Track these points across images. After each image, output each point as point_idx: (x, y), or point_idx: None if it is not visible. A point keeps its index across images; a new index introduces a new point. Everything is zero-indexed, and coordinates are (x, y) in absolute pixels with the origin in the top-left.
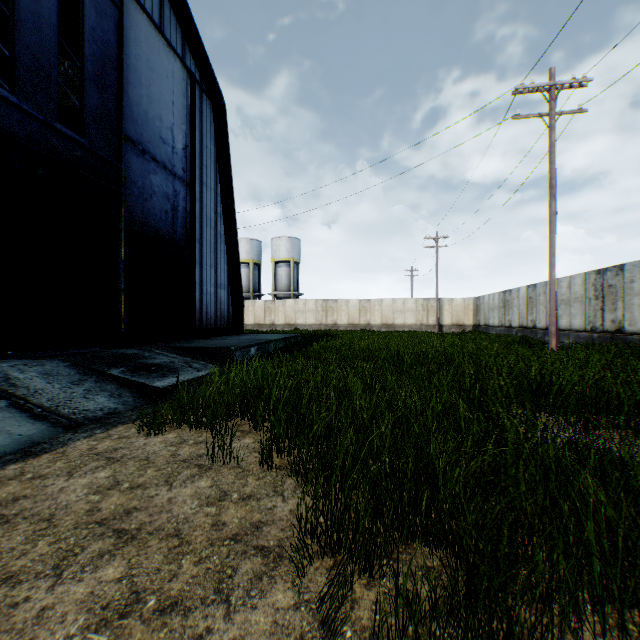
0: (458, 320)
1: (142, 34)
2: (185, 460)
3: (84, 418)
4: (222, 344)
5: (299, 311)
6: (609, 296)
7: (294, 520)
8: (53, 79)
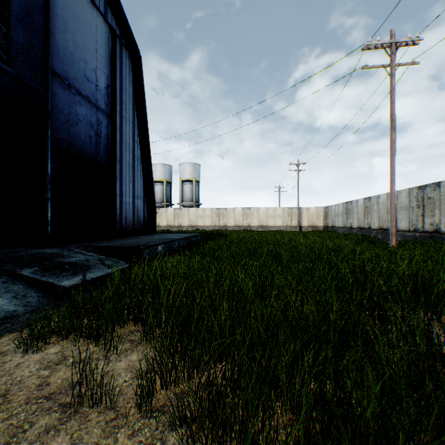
0: (313, 223)
1: None
2: (51, 395)
3: None
4: (134, 243)
5: (199, 216)
6: (428, 205)
7: None
8: None
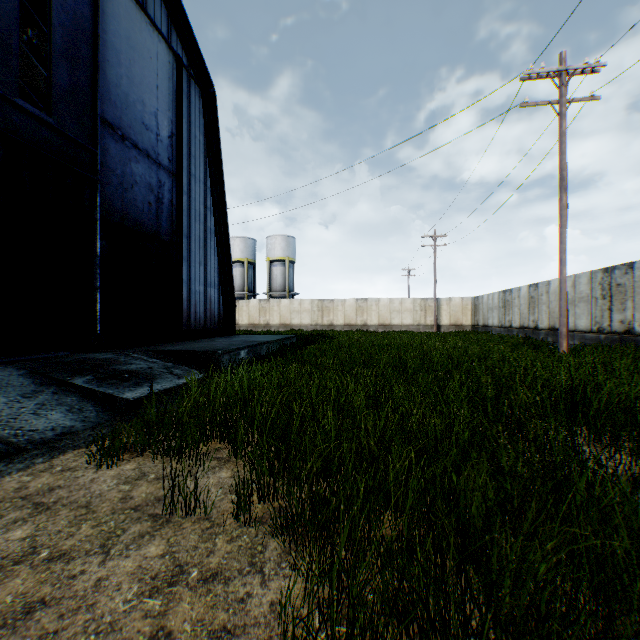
0: (456, 320)
1: (121, 9)
2: (137, 507)
3: (28, 441)
4: (209, 347)
5: (294, 311)
6: (618, 295)
7: (275, 625)
8: (13, 48)
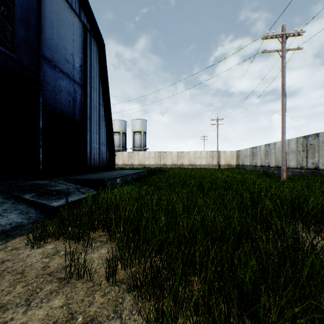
0: (228, 162)
1: None
2: (51, 273)
3: None
4: (100, 177)
5: (146, 157)
6: (310, 150)
7: None
8: None
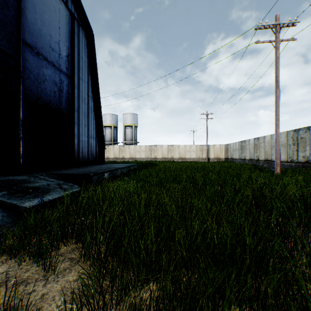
0: (217, 156)
1: None
2: None
3: None
4: (86, 171)
5: (137, 151)
6: (301, 143)
7: None
8: None
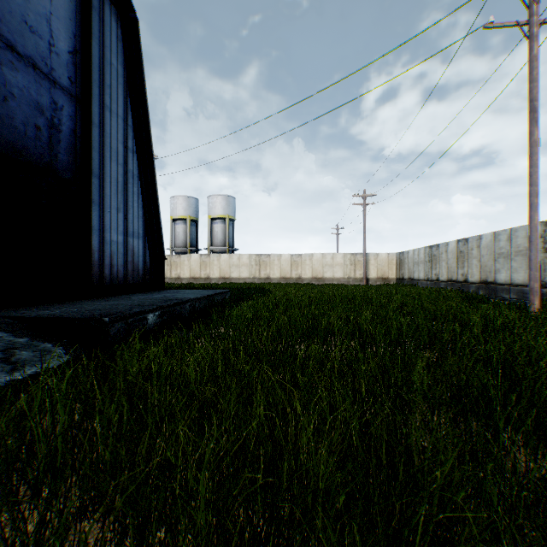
0: (383, 274)
1: None
2: None
3: None
4: (103, 310)
5: (233, 265)
6: None
7: None
8: None
